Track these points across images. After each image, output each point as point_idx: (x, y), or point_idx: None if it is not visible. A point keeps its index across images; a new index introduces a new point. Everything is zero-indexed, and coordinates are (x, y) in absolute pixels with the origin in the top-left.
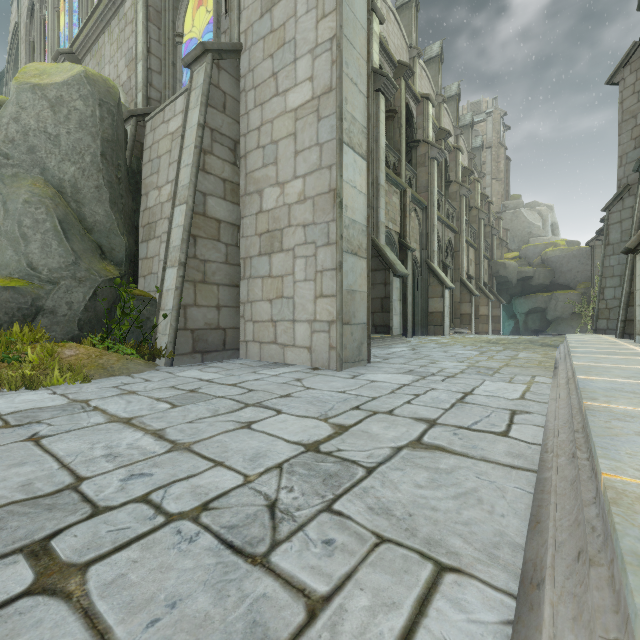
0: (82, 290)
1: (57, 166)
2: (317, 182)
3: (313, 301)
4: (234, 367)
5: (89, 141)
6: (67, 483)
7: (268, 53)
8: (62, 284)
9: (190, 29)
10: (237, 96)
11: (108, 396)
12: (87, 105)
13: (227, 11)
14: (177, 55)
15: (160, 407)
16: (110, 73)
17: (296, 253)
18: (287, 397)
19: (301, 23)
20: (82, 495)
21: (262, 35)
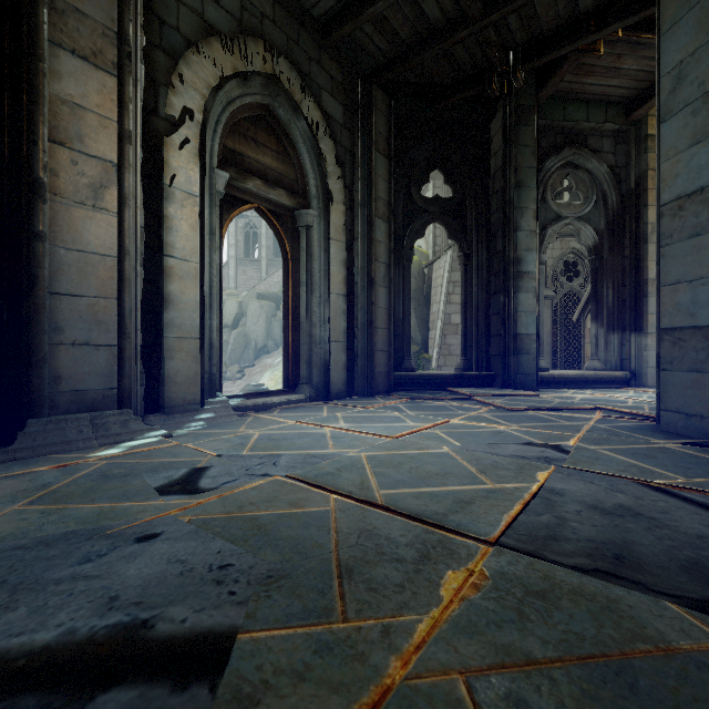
0: None
1: None
2: None
3: None
4: None
5: None
6: None
7: None
8: None
9: None
10: None
11: None
12: None
13: None
14: None
15: None
16: None
17: None
18: None
19: None
20: None
21: None
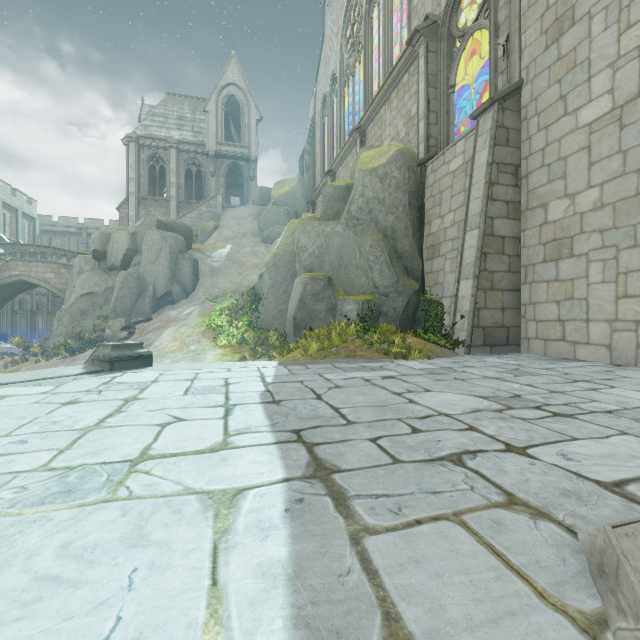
0: (401, 299)
1: (383, 219)
2: (619, 188)
3: (613, 302)
4: (525, 358)
5: (401, 197)
6: (511, 395)
7: (554, 80)
8: (390, 296)
9: (459, 76)
10: (518, 126)
11: (459, 367)
12: (400, 172)
13: (504, 54)
14: (450, 103)
15: (507, 375)
16: (390, 133)
17: (590, 257)
18: (609, 380)
19: (597, 42)
20: (528, 399)
21: (547, 65)
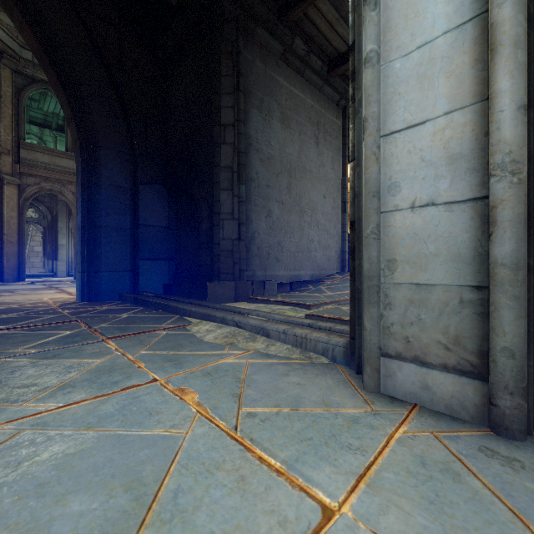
0: None
1: None
2: None
3: None
4: None
5: None
6: None
7: None
8: None
9: None
10: None
11: None
12: None
13: None
14: None
15: None
16: None
17: None
18: None
19: None
20: None
21: None
